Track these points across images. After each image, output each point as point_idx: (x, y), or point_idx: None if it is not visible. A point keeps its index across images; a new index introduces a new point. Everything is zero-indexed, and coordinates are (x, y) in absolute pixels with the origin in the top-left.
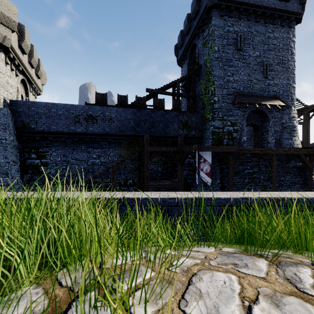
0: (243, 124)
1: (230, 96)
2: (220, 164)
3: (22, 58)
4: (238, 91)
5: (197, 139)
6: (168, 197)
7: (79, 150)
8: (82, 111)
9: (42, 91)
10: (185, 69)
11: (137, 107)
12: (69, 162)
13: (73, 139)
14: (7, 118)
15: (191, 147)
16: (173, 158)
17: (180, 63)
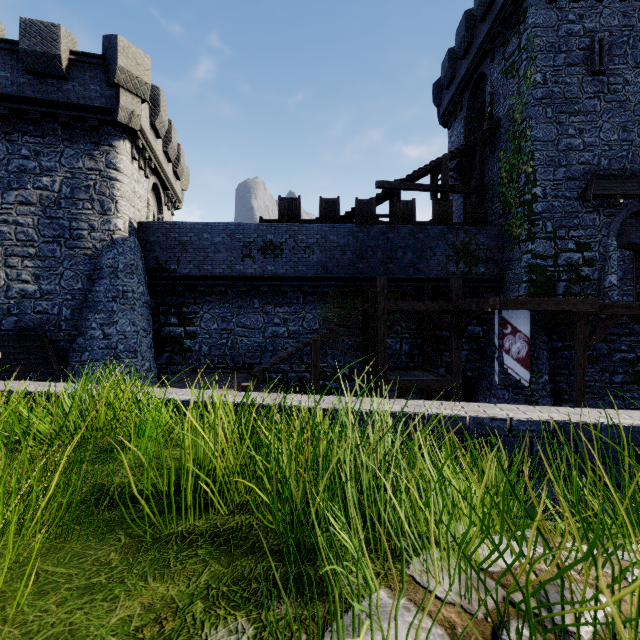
0: (609, 245)
1: (574, 183)
2: (548, 338)
3: (155, 146)
4: (595, 169)
5: (490, 283)
6: (487, 416)
7: (249, 310)
8: (256, 235)
9: (182, 201)
10: (458, 132)
11: (357, 220)
12: (232, 331)
13: (239, 289)
14: (135, 254)
15: (482, 301)
16: (440, 324)
17: (447, 120)
